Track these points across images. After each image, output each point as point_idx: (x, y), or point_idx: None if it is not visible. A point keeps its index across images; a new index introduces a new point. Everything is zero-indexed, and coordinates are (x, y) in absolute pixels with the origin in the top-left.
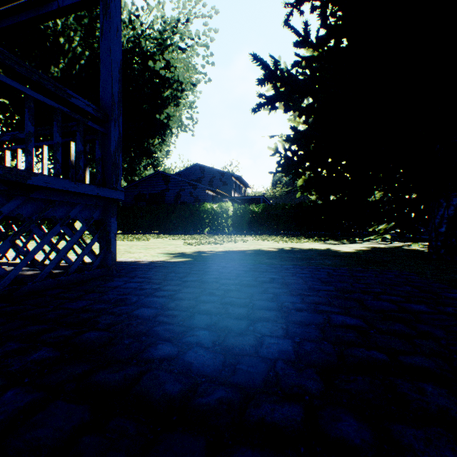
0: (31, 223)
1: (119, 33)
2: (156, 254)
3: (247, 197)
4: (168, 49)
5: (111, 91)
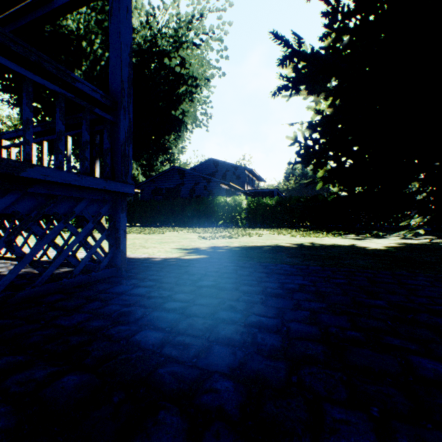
0: (30, 220)
1: (129, 14)
2: (170, 250)
3: (260, 190)
4: (183, 46)
5: (120, 75)
